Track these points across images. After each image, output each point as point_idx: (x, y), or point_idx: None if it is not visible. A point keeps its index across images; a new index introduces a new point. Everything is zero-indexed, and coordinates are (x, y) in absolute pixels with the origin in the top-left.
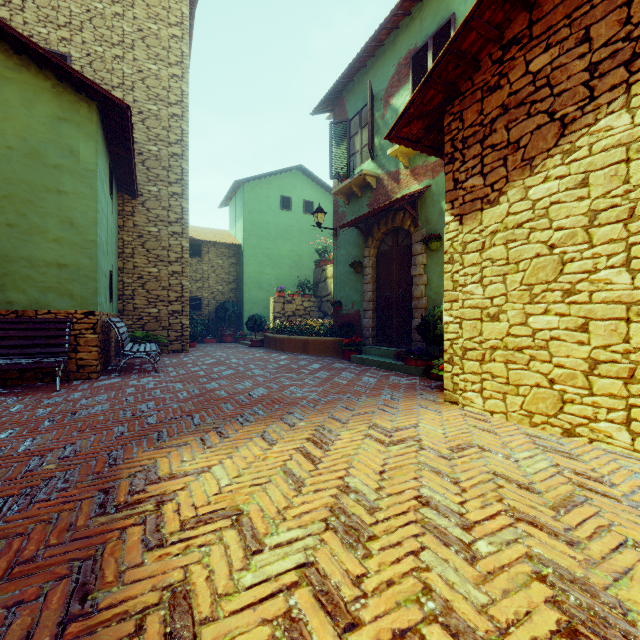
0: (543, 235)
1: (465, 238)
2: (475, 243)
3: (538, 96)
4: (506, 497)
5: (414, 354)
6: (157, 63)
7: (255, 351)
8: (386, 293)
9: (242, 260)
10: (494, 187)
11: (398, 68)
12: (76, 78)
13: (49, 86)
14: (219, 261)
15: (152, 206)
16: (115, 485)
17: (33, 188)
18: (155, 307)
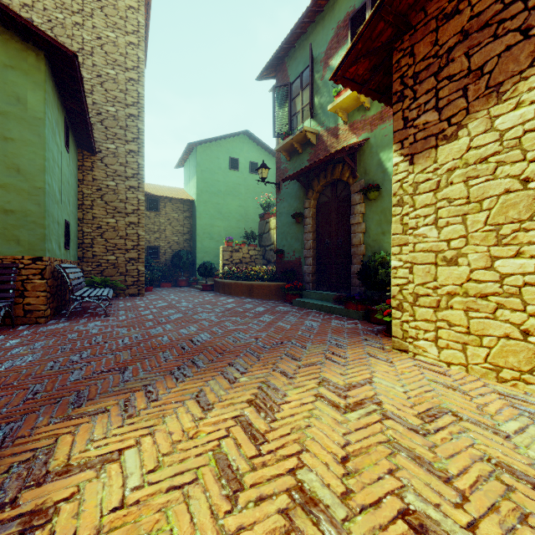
0: (514, 168)
1: (417, 178)
2: (428, 183)
3: (507, 13)
4: (529, 512)
5: (354, 298)
6: (115, 31)
7: (205, 295)
8: (325, 241)
9: (195, 214)
10: (451, 121)
11: (337, 31)
12: (20, 24)
13: None
14: (175, 215)
15: (110, 162)
16: None
17: None
18: (113, 255)
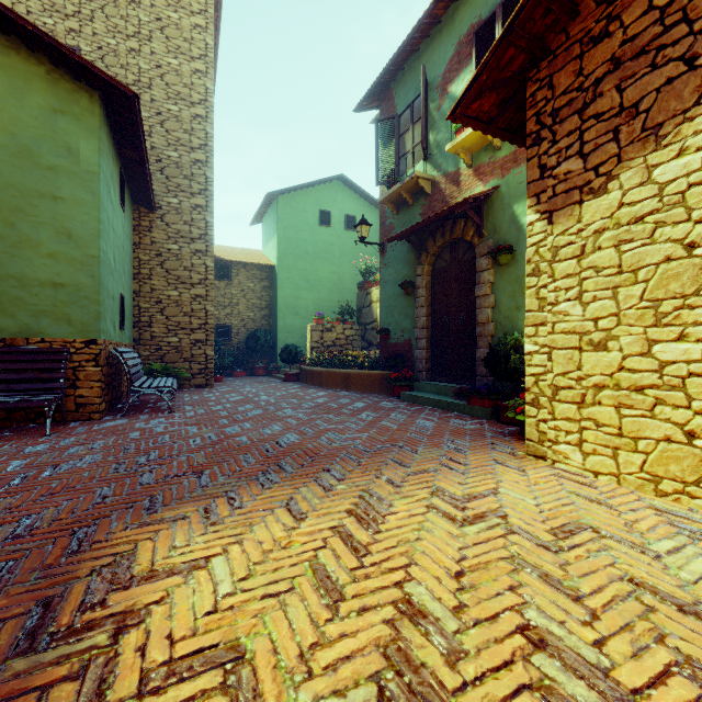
0: (676, 230)
1: (556, 241)
2: (571, 247)
3: (668, 38)
4: (668, 632)
5: (480, 392)
6: (178, 57)
7: (289, 386)
8: (443, 318)
9: (276, 283)
10: (599, 170)
11: (458, 48)
12: (73, 61)
13: (43, 72)
14: (250, 284)
15: (172, 220)
16: (64, 591)
17: (24, 193)
18: (175, 336)
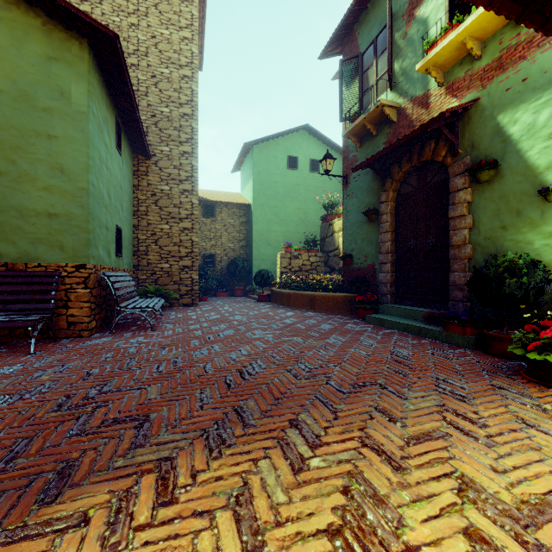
0: None
1: None
2: None
3: None
4: None
5: (460, 318)
6: (169, 28)
7: (261, 306)
8: (409, 242)
9: (251, 218)
10: None
11: None
12: (60, 7)
13: (39, 24)
14: (231, 220)
15: (164, 165)
16: None
17: (23, 133)
18: (167, 262)
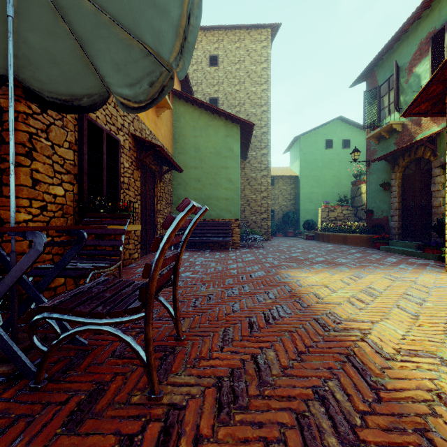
0: None
1: None
2: None
3: None
4: None
5: (430, 245)
6: (255, 86)
7: (310, 242)
8: (410, 203)
9: (299, 185)
10: None
11: (419, 46)
12: (234, 118)
13: (223, 123)
14: (284, 187)
15: (253, 163)
16: (279, 276)
17: (217, 168)
18: (254, 216)
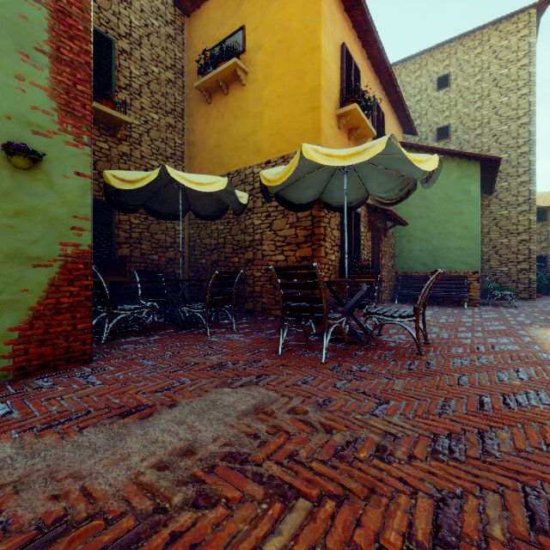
0: None
1: None
2: None
3: None
4: None
5: None
6: (507, 95)
7: None
8: None
9: None
10: None
11: None
12: (470, 156)
13: (455, 164)
14: None
15: (503, 196)
16: (523, 331)
17: (448, 214)
18: (505, 266)
